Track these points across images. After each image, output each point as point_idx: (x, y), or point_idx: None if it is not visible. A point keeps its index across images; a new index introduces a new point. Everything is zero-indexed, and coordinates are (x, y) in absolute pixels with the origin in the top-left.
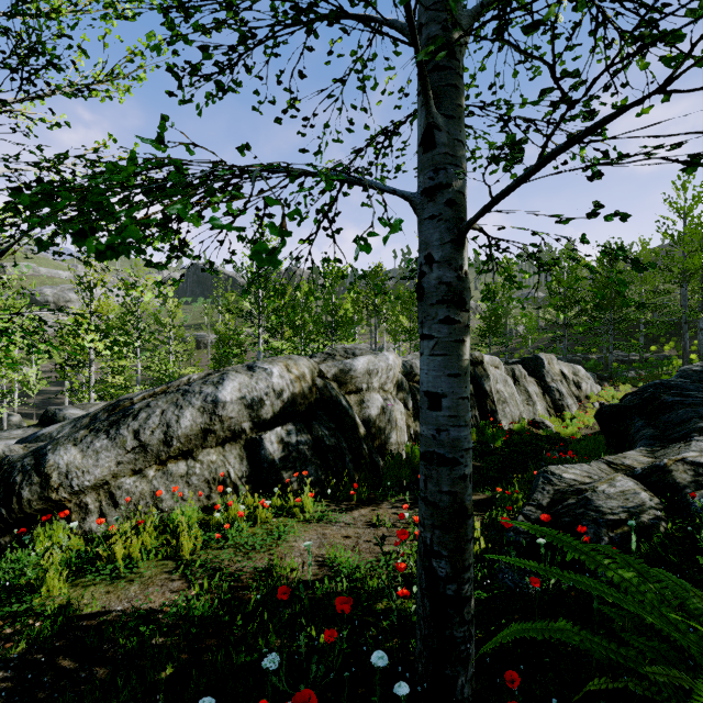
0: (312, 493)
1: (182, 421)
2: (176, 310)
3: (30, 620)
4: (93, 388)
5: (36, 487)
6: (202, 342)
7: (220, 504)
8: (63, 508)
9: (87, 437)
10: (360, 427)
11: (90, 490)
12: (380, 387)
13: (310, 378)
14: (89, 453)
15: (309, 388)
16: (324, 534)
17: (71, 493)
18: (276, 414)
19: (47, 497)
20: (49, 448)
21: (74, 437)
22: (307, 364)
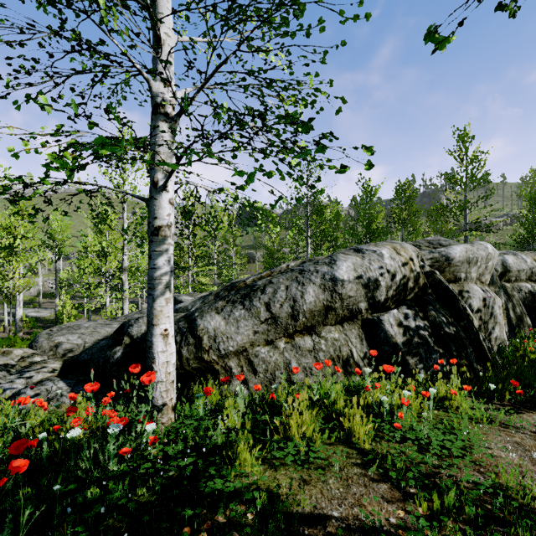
0: (468, 386)
1: (306, 296)
2: (237, 233)
3: (237, 505)
4: (191, 285)
5: (192, 347)
6: (251, 258)
7: (369, 385)
8: (212, 368)
9: (226, 307)
10: (472, 317)
11: (232, 355)
12: (477, 277)
13: (416, 262)
14: (230, 320)
15: (417, 272)
16: (518, 443)
17: (219, 356)
18: (388, 297)
19: (201, 357)
20: (197, 315)
21: (214, 307)
22: (411, 247)
